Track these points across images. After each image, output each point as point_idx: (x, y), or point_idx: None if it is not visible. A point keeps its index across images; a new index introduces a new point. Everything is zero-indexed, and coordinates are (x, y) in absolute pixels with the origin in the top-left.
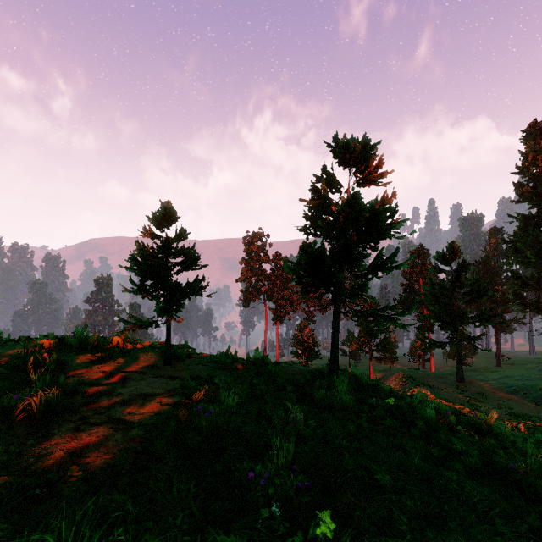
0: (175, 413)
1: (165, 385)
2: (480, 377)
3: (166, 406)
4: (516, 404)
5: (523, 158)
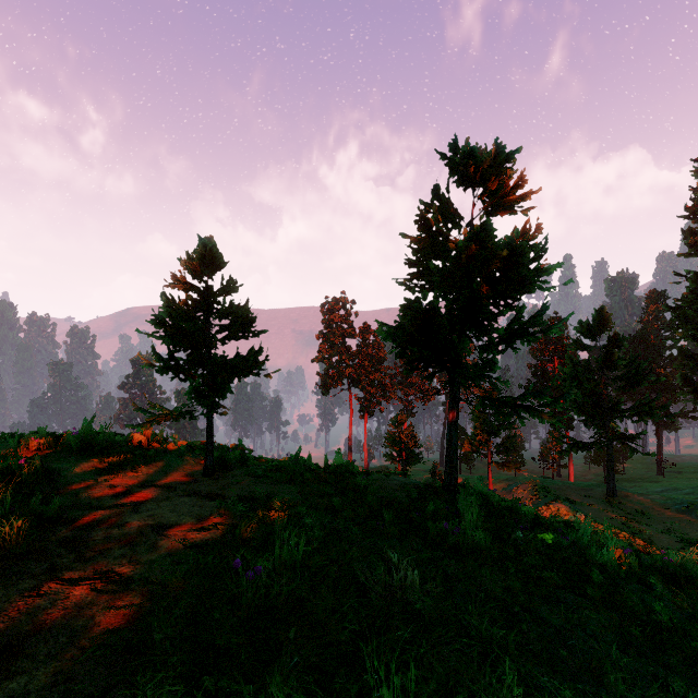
0: (202, 564)
1: (198, 510)
2: (636, 489)
3: (191, 548)
4: (690, 527)
5: (695, 197)
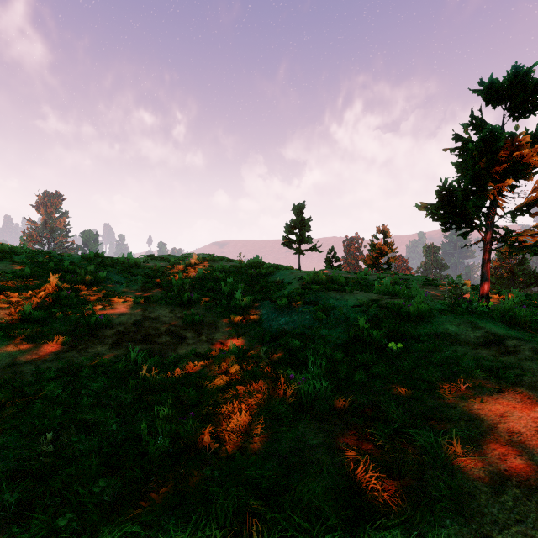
0: None
1: None
2: None
3: None
4: None
5: None
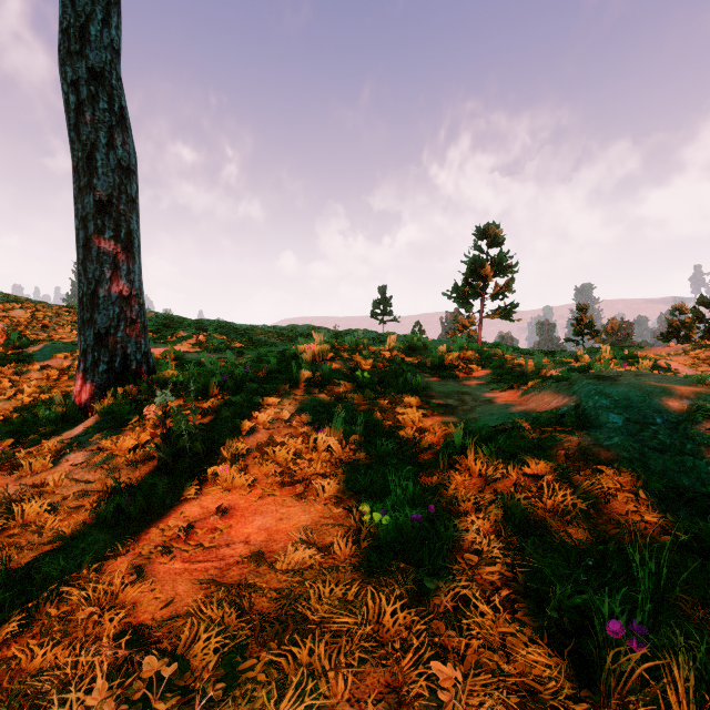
0: None
1: None
2: None
3: None
4: None
5: None
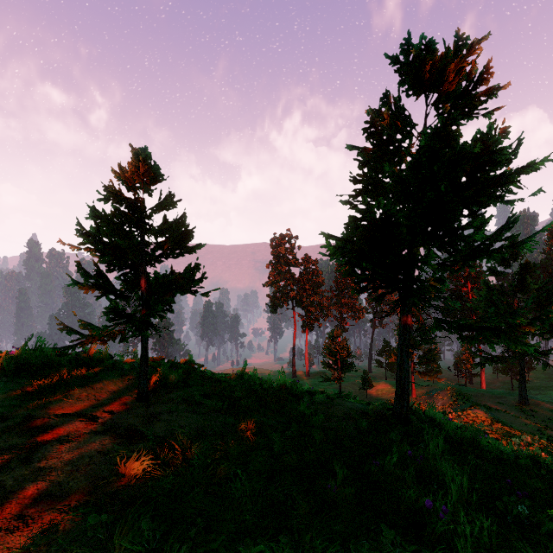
0: None
1: (100, 461)
2: (541, 396)
3: None
4: None
5: None
